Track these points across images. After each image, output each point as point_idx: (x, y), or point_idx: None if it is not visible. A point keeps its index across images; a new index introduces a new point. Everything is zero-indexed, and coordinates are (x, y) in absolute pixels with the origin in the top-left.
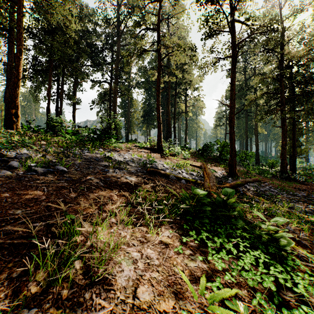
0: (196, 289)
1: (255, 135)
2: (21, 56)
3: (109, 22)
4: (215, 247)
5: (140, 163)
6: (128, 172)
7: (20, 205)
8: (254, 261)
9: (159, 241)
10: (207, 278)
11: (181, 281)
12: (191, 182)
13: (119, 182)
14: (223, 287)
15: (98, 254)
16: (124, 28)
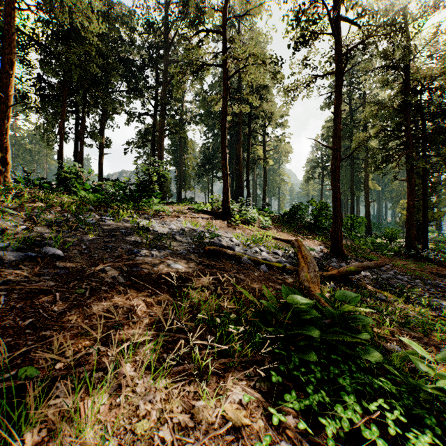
0: None
1: (365, 192)
2: (13, 70)
3: (151, 26)
4: (339, 428)
5: (194, 237)
6: (173, 254)
7: None
8: None
9: (222, 420)
10: None
11: None
12: (276, 268)
13: (155, 275)
14: None
15: None
16: (174, 35)
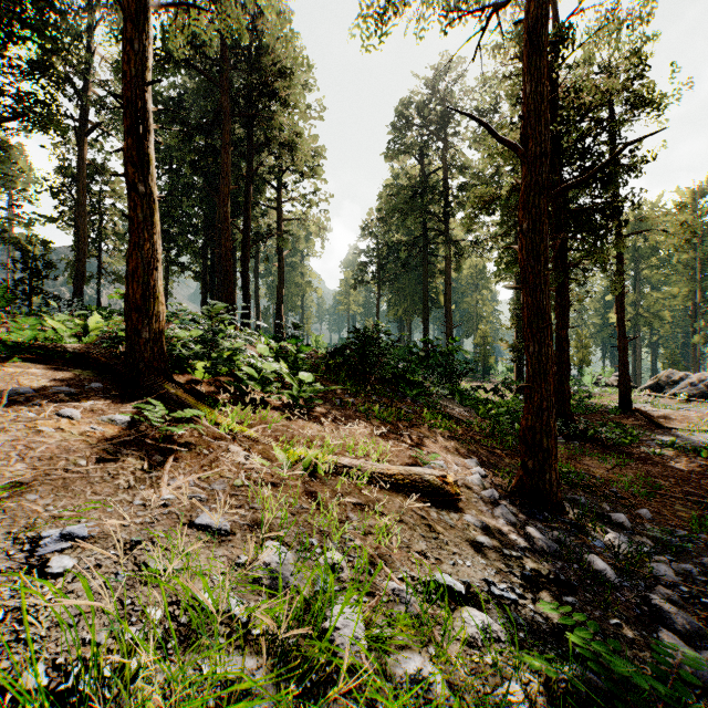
0: None
1: (446, 310)
2: None
3: None
4: None
5: None
6: None
7: None
8: None
9: None
10: None
11: None
12: None
13: None
14: None
15: None
16: None
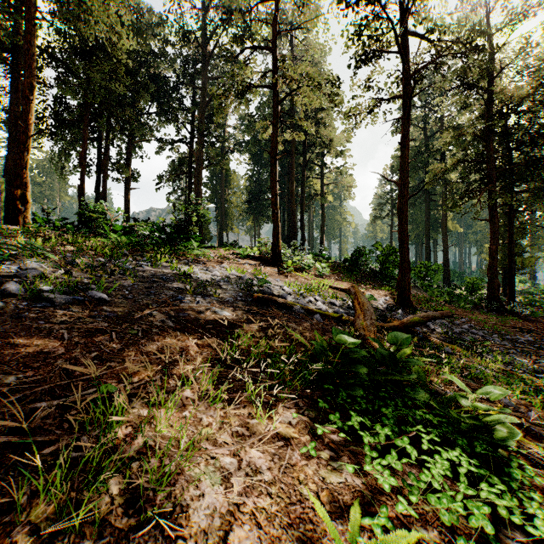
0: (342, 530)
1: (442, 234)
2: (33, 95)
3: (188, 37)
4: (377, 443)
5: (241, 285)
6: (219, 302)
7: (15, 367)
8: (450, 470)
9: (273, 433)
10: (363, 507)
11: (314, 514)
12: (332, 319)
13: (203, 320)
14: (394, 526)
15: (157, 463)
16: (214, 47)
